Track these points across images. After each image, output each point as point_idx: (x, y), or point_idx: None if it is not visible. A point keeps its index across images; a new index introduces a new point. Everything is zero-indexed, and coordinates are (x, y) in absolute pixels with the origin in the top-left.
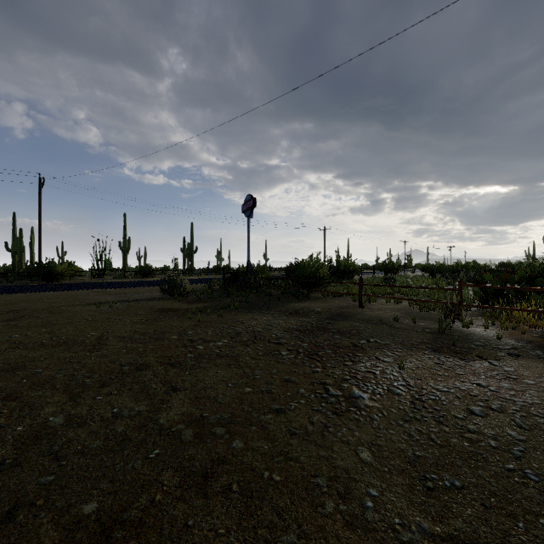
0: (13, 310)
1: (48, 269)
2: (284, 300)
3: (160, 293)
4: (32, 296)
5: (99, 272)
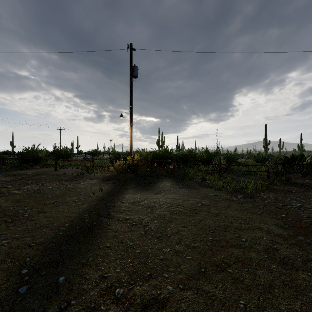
0: None
1: None
2: (10, 170)
3: None
4: None
5: None
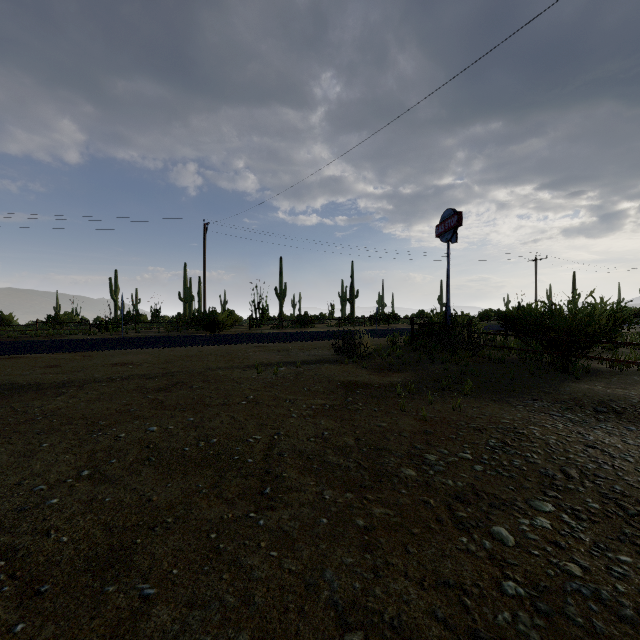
0: (168, 372)
1: (211, 318)
2: (538, 374)
3: (329, 352)
4: (193, 350)
5: (257, 321)
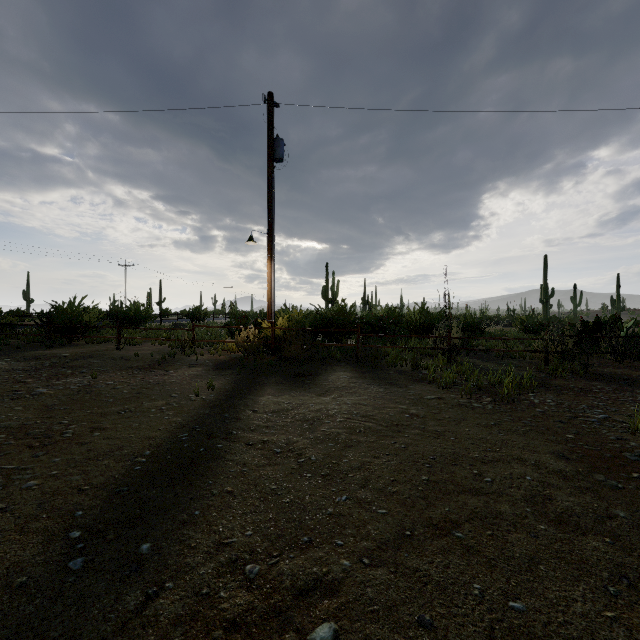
0: None
1: None
2: (27, 349)
3: None
4: None
5: None
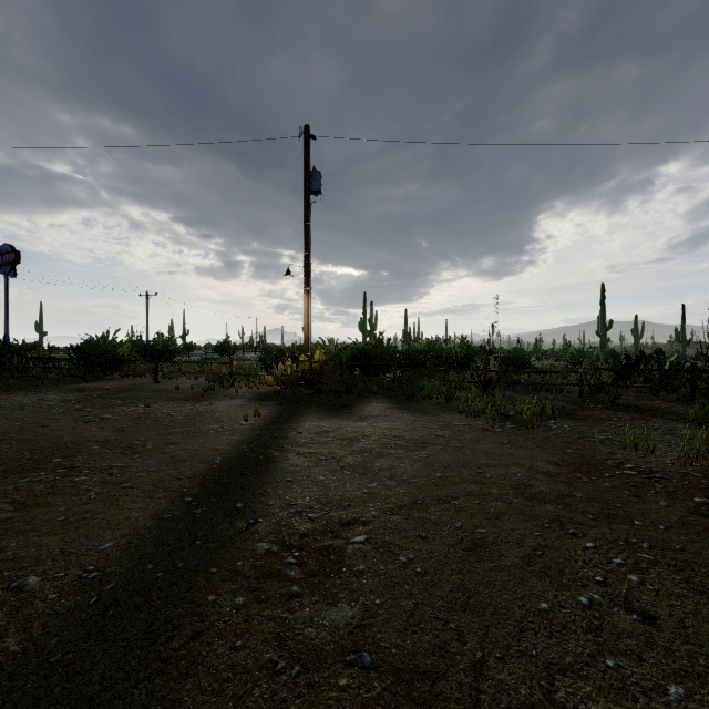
0: None
1: None
2: (66, 382)
3: None
4: None
5: None
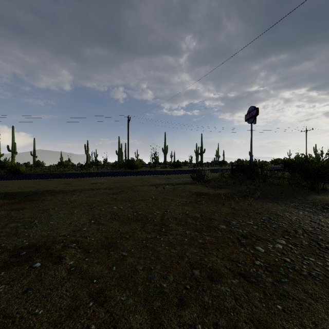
0: (116, 187)
1: (132, 163)
2: (297, 191)
3: (189, 179)
4: (125, 178)
5: (153, 165)
